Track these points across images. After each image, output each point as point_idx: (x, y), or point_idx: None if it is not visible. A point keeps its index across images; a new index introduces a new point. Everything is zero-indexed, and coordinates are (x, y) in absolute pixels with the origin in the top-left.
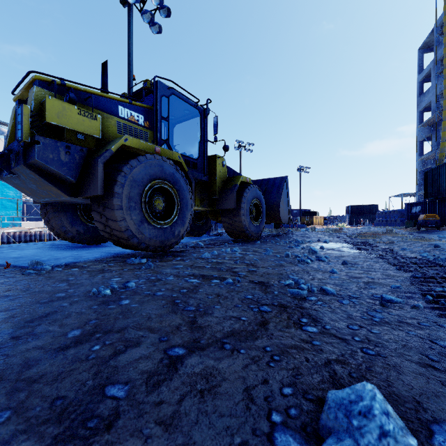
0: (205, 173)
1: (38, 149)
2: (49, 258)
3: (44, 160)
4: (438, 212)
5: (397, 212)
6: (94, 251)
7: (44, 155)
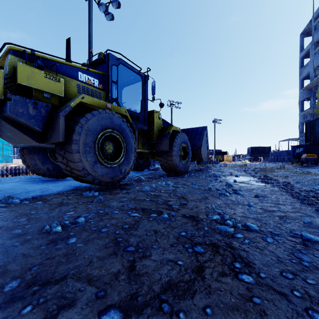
0: (145, 124)
1: (10, 105)
2: (21, 191)
3: (15, 114)
4: (316, 152)
5: (285, 152)
6: (59, 185)
7: (15, 109)
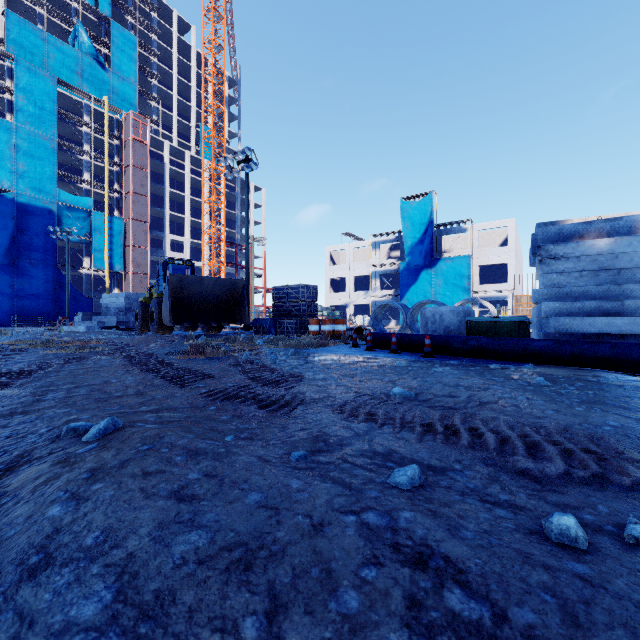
0: None
1: None
2: None
3: None
4: None
5: None
6: None
7: None
